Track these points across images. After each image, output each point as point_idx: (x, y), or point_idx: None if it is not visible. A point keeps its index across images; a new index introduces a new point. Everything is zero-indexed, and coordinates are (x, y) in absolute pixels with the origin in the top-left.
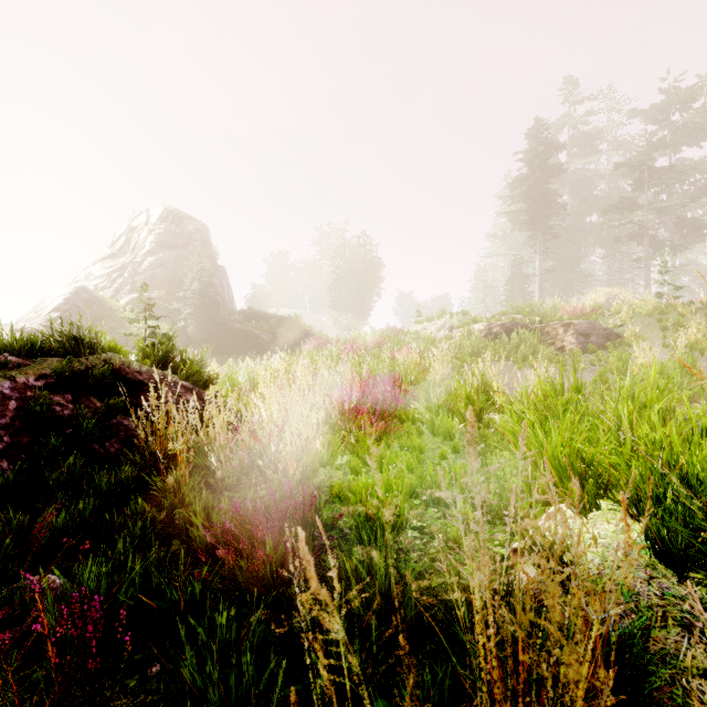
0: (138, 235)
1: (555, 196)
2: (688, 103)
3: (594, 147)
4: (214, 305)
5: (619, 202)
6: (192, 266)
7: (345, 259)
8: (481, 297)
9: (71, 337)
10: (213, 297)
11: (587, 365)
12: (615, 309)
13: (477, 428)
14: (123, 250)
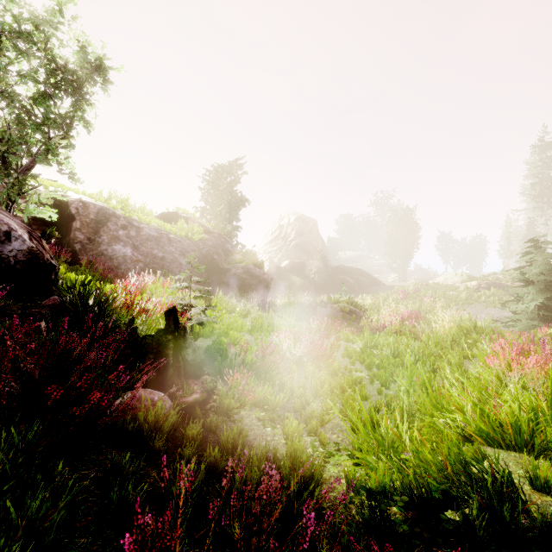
0: (285, 230)
1: None
2: None
3: None
4: (324, 264)
5: None
6: (317, 248)
7: (394, 224)
8: (505, 245)
9: (336, 300)
10: (323, 260)
11: None
12: None
13: None
14: (278, 237)
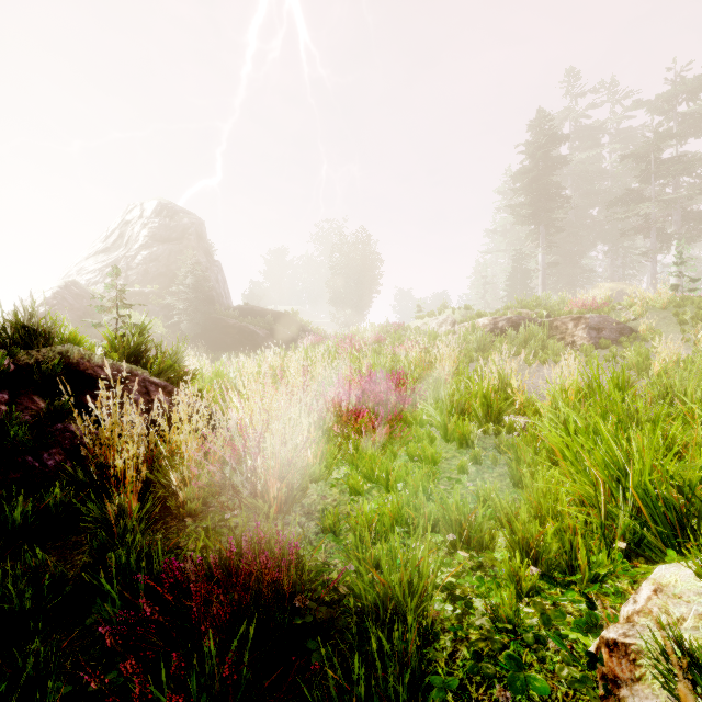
0: (132, 229)
1: (558, 188)
2: (696, 92)
3: (597, 140)
4: (209, 300)
5: (624, 194)
6: (186, 260)
7: (343, 254)
8: (481, 293)
9: (20, 325)
10: (208, 292)
11: (600, 361)
12: (627, 303)
13: (497, 432)
14: (116, 244)
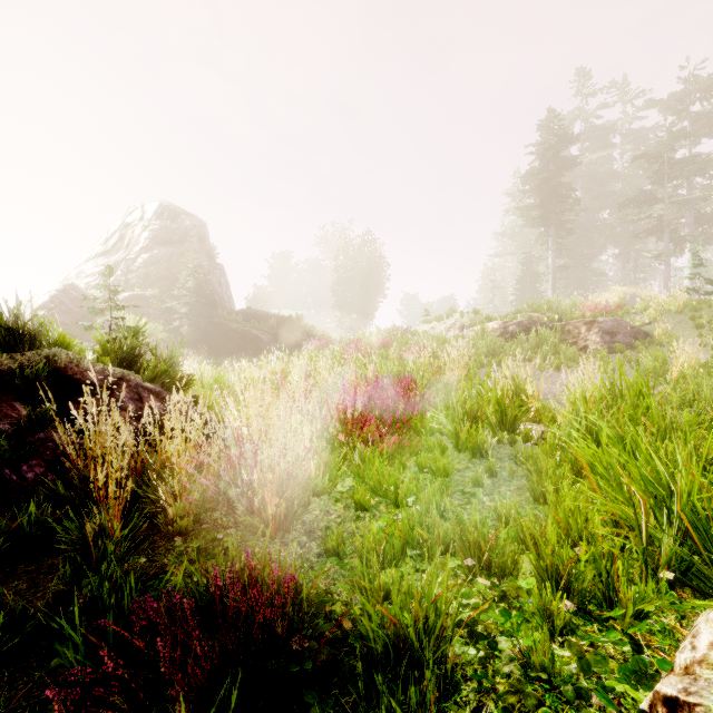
0: (132, 232)
1: (569, 189)
2: (710, 91)
3: (608, 141)
4: (211, 304)
5: (637, 196)
6: (187, 263)
7: (348, 258)
8: (489, 297)
9: (3, 328)
10: (210, 296)
11: (615, 366)
12: (642, 306)
13: (513, 441)
14: (116, 247)
